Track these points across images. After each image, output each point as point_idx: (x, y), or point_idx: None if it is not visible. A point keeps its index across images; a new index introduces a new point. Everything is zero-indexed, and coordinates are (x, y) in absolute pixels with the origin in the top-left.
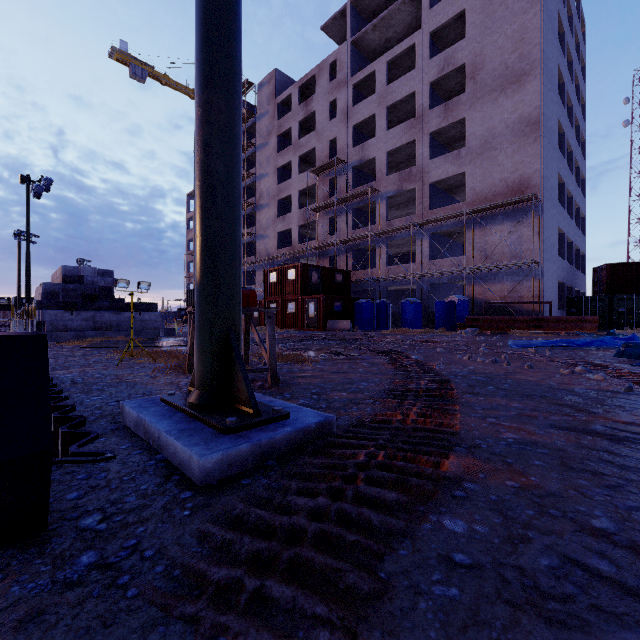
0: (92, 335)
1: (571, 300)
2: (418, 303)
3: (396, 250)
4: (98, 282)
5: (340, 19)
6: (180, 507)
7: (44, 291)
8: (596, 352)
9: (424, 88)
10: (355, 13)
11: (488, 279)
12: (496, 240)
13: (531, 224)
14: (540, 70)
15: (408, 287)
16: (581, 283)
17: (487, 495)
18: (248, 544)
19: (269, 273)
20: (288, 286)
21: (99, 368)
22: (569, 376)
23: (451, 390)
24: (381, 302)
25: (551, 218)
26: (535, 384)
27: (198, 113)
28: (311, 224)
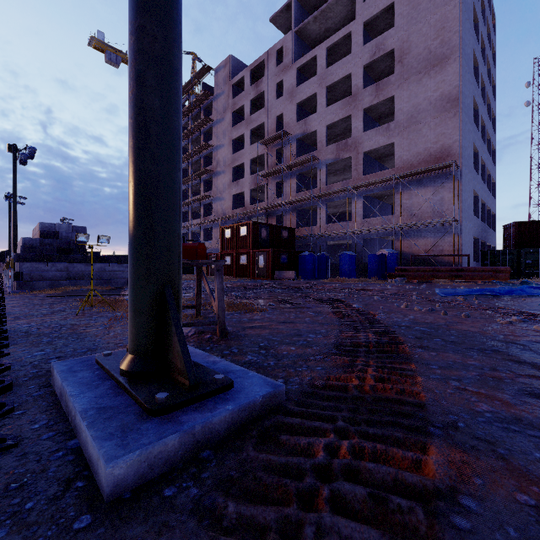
0: (66, 284)
1: (485, 253)
2: (353, 256)
3: (334, 210)
4: (72, 237)
5: (286, 12)
6: None
7: (23, 245)
8: (519, 300)
9: (358, 70)
10: (299, 7)
11: (414, 235)
12: (421, 201)
13: (451, 187)
14: (459, 54)
15: (344, 242)
16: (492, 239)
17: (501, 525)
18: None
19: (225, 230)
20: (241, 241)
21: (59, 317)
22: (508, 326)
23: (401, 344)
24: (321, 255)
25: (468, 182)
26: (480, 336)
27: (130, 42)
28: (261, 188)
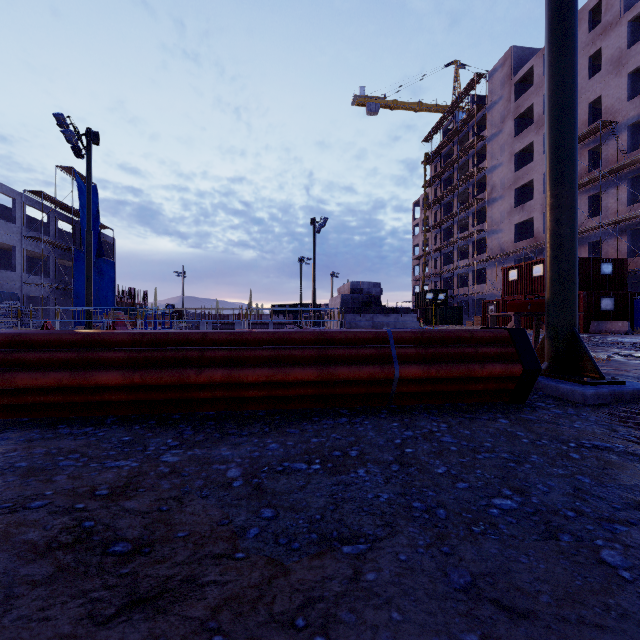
0: None
1: None
2: None
3: None
4: (371, 292)
5: None
6: (581, 407)
7: (341, 300)
8: None
9: None
10: None
11: None
12: None
13: None
14: None
15: None
16: None
17: None
18: (639, 417)
19: (508, 271)
20: (533, 283)
21: None
22: None
23: None
24: None
25: None
26: None
27: (550, 202)
28: None
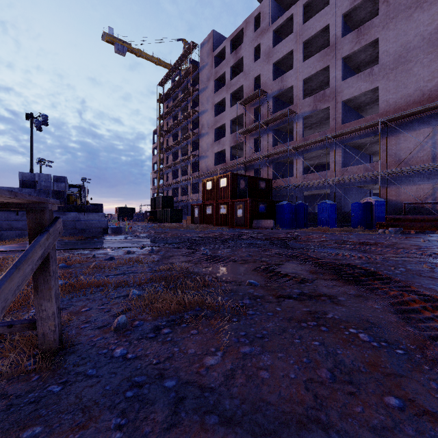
0: None
1: None
2: (333, 204)
3: (309, 162)
4: (51, 186)
5: None
6: None
7: None
8: None
9: (337, 20)
10: None
11: (402, 182)
12: (411, 145)
13: None
14: None
15: (319, 192)
16: None
17: None
18: None
19: (206, 182)
20: (221, 192)
21: None
22: None
23: None
24: (299, 204)
25: None
26: None
27: None
28: (240, 145)
